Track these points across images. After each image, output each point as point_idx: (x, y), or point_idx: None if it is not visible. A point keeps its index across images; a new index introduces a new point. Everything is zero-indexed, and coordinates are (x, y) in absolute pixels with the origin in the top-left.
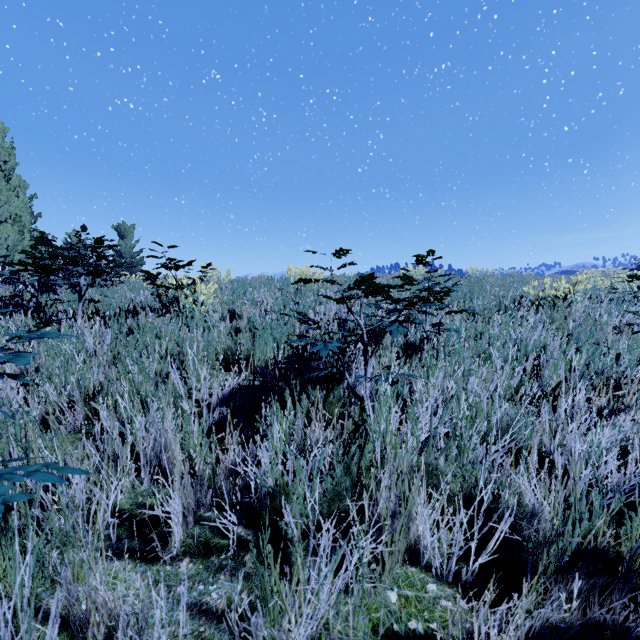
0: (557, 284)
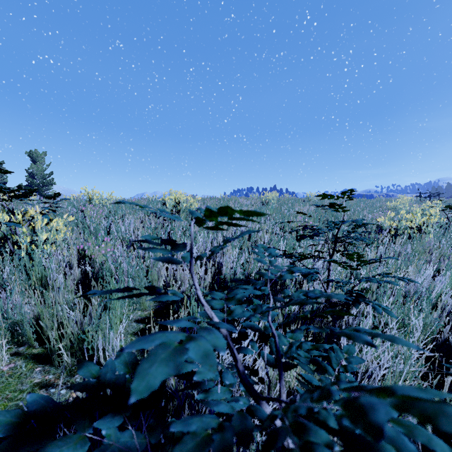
0: (413, 217)
